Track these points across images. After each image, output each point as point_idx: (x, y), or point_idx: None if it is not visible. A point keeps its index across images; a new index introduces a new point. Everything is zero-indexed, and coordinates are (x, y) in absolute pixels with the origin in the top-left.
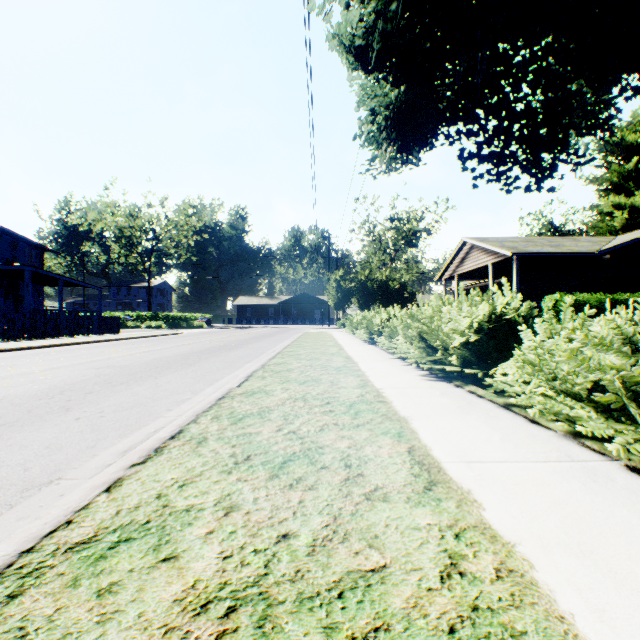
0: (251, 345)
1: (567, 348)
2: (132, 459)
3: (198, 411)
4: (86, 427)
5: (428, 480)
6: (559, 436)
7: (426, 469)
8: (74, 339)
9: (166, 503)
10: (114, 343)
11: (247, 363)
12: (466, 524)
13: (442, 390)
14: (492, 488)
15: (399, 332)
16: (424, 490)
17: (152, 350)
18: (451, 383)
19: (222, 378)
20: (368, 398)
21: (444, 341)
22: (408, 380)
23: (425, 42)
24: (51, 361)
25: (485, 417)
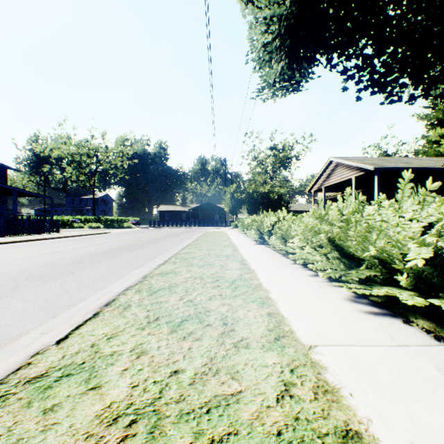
0: (156, 244)
1: None
2: None
3: None
4: None
5: None
6: None
7: None
8: (8, 238)
9: None
10: (39, 242)
11: (136, 269)
12: None
13: (427, 354)
14: None
15: (291, 234)
16: None
17: (60, 250)
18: (413, 324)
19: (82, 299)
20: (307, 409)
21: (385, 254)
22: (339, 314)
23: None
24: None
25: None
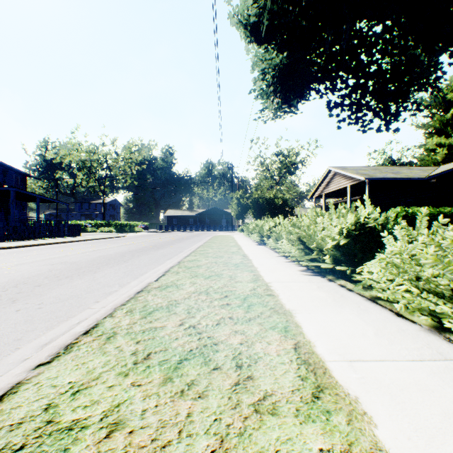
0: (174, 245)
1: (432, 253)
2: (40, 358)
3: (117, 304)
4: (21, 319)
5: (315, 385)
6: (425, 330)
7: (312, 370)
8: (44, 241)
9: (51, 418)
10: (73, 244)
11: (168, 260)
12: (361, 450)
13: (318, 284)
14: (378, 395)
15: (283, 236)
16: (312, 398)
17: (99, 249)
18: (325, 277)
19: (146, 272)
20: (259, 291)
21: (319, 244)
22: (291, 275)
23: (302, 20)
24: (20, 258)
25: (357, 310)
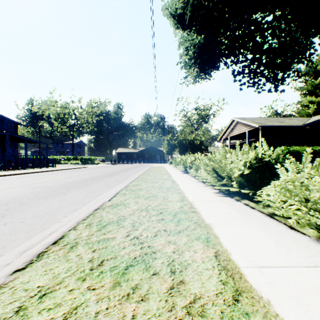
0: (122, 173)
1: (319, 182)
2: (17, 265)
3: (79, 219)
4: (7, 230)
5: (234, 289)
6: (314, 241)
7: (231, 275)
8: (30, 170)
9: None
10: (51, 172)
11: (118, 184)
12: None
13: (229, 203)
14: (286, 298)
15: (201, 167)
16: (233, 301)
17: (69, 176)
18: (233, 198)
19: (102, 194)
20: (185, 209)
21: (228, 173)
22: (208, 196)
23: (214, 12)
24: (11, 183)
25: (260, 224)
